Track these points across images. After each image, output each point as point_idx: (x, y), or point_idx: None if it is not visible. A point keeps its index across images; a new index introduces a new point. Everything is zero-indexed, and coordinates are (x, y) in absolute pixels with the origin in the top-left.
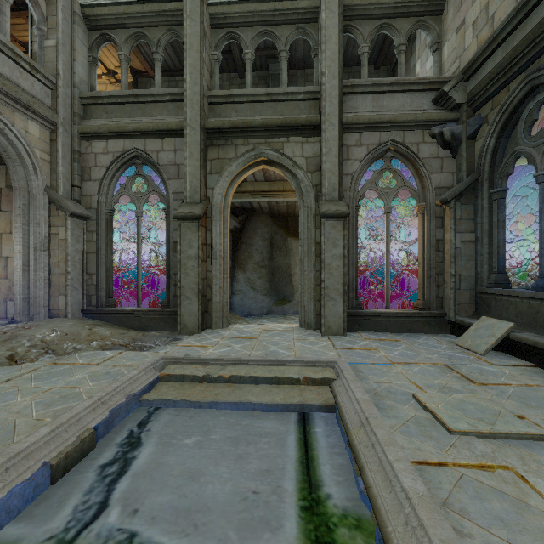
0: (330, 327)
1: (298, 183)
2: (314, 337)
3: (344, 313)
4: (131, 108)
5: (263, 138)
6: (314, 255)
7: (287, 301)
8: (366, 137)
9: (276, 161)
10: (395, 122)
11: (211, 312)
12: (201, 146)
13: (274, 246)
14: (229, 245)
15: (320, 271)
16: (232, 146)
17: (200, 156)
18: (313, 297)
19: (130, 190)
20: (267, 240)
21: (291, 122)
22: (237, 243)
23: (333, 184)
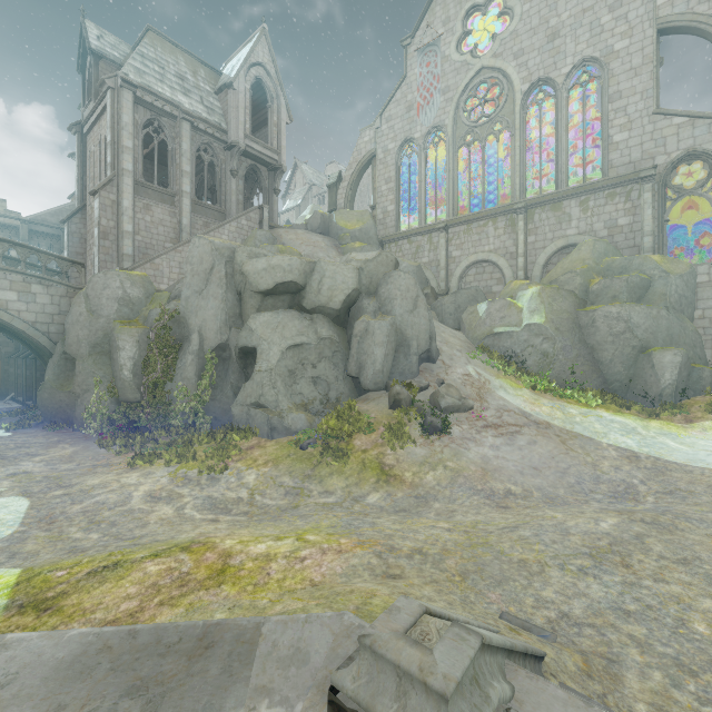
0: None
1: None
2: None
3: None
4: None
5: None
6: None
7: None
8: None
9: None
10: None
11: None
12: None
13: None
14: None
15: None
16: None
17: None
18: None
19: None
20: None
21: None
22: None
23: None
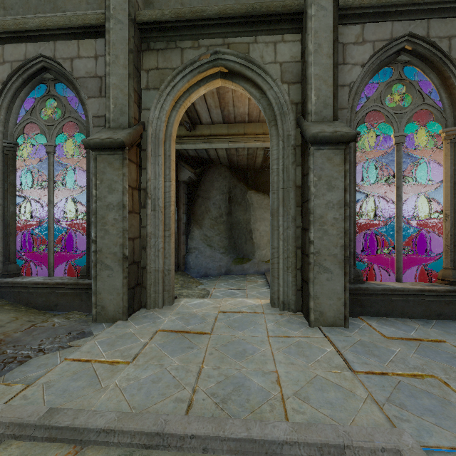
0: (322, 314)
1: (270, 101)
2: (299, 332)
3: (346, 292)
4: (37, 1)
5: (219, 38)
6: (294, 204)
7: (247, 259)
8: (371, 30)
9: (239, 71)
10: (418, 4)
11: (146, 285)
12: (129, 45)
13: (233, 201)
14: (184, 198)
15: (304, 227)
16: (176, 50)
17: (128, 60)
18: (291, 265)
19: (38, 117)
20: (225, 193)
21: (260, 9)
22: (193, 197)
23: (324, 96)
